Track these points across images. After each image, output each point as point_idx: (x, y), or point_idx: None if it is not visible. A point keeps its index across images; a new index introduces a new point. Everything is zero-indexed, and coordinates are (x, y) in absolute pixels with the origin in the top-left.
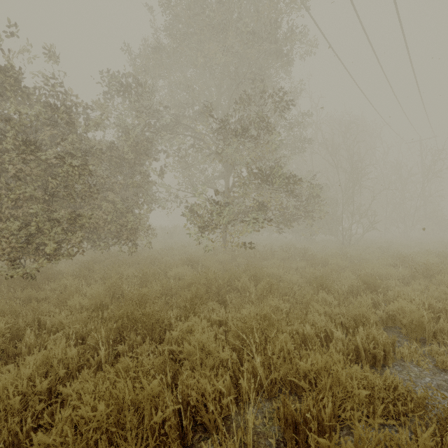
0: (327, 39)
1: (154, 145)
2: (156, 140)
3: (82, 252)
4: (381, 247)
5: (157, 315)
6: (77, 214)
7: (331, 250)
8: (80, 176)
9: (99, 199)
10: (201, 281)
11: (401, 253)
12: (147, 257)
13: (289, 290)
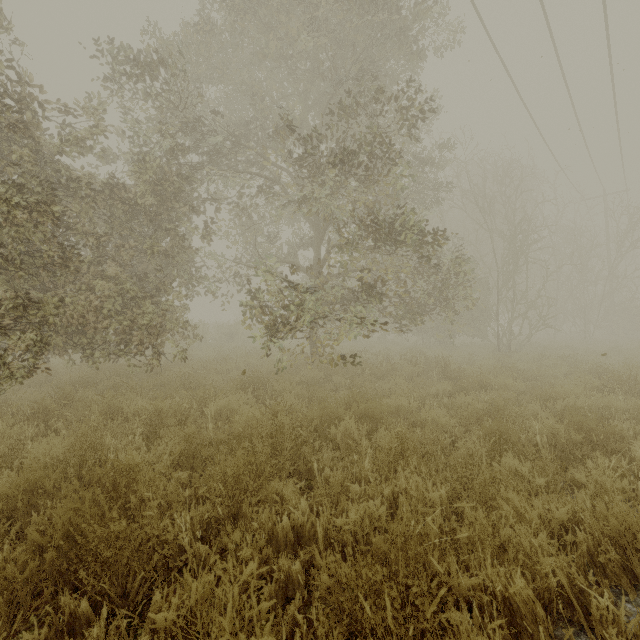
0: (480, 16)
1: (194, 187)
2: (197, 178)
3: (45, 370)
4: (564, 356)
5: (138, 540)
6: (28, 298)
7: (485, 361)
8: (37, 227)
9: (91, 275)
10: (264, 431)
11: (601, 367)
12: (177, 375)
13: (439, 450)
